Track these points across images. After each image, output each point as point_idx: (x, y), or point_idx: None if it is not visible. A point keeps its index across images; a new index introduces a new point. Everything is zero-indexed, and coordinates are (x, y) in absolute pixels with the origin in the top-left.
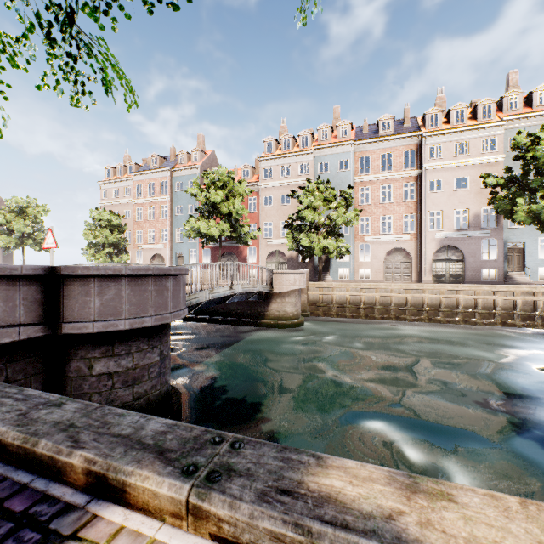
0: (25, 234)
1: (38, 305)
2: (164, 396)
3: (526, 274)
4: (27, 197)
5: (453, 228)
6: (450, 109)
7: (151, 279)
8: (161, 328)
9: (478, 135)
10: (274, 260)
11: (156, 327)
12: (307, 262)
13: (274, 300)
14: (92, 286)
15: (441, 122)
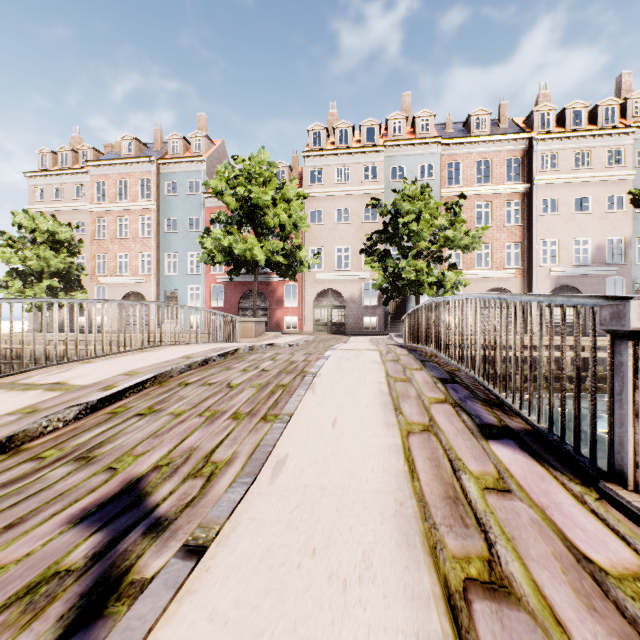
0: None
1: None
2: None
3: None
4: None
5: (572, 262)
6: (566, 107)
7: None
8: None
9: (602, 143)
10: (326, 303)
11: None
12: (375, 306)
13: None
14: None
15: (554, 124)
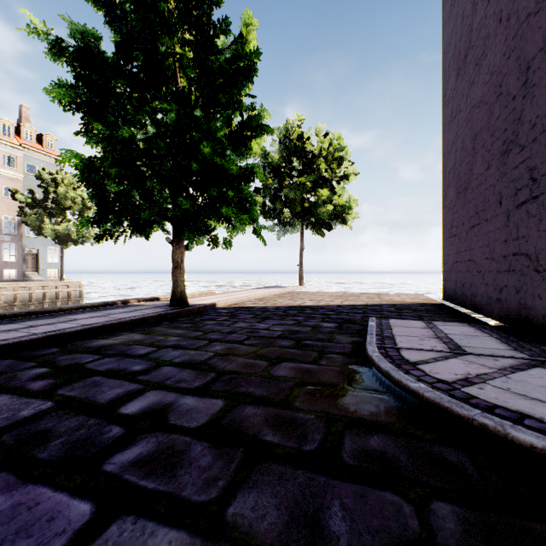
0: None
1: None
2: None
3: (40, 274)
4: None
5: None
6: None
7: None
8: None
9: (0, 148)
10: None
11: None
12: None
13: None
14: None
15: None
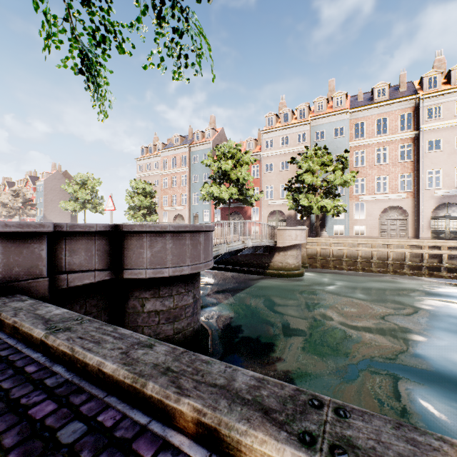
0: (85, 200)
1: (107, 255)
2: (196, 332)
3: None
4: (87, 173)
5: (454, 185)
6: (451, 69)
7: (188, 234)
8: (194, 275)
9: None
10: (275, 218)
11: (191, 275)
12: (304, 219)
13: (277, 253)
14: (144, 240)
15: (440, 83)
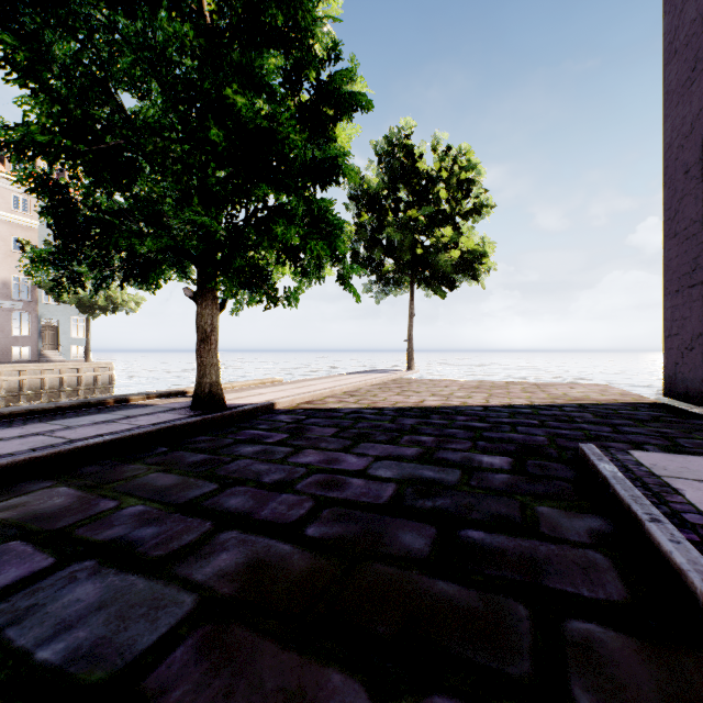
0: None
1: None
2: None
3: (62, 352)
4: None
5: None
6: None
7: None
8: None
9: (9, 186)
10: None
11: None
12: None
13: None
14: None
15: None
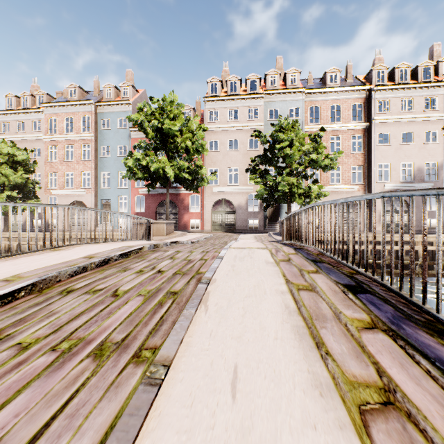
0: None
1: None
2: None
3: None
4: None
5: (400, 180)
6: (395, 67)
7: None
8: None
9: (421, 93)
10: (220, 209)
11: None
12: (257, 211)
13: None
14: None
15: (387, 79)
